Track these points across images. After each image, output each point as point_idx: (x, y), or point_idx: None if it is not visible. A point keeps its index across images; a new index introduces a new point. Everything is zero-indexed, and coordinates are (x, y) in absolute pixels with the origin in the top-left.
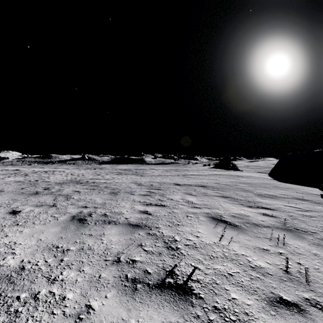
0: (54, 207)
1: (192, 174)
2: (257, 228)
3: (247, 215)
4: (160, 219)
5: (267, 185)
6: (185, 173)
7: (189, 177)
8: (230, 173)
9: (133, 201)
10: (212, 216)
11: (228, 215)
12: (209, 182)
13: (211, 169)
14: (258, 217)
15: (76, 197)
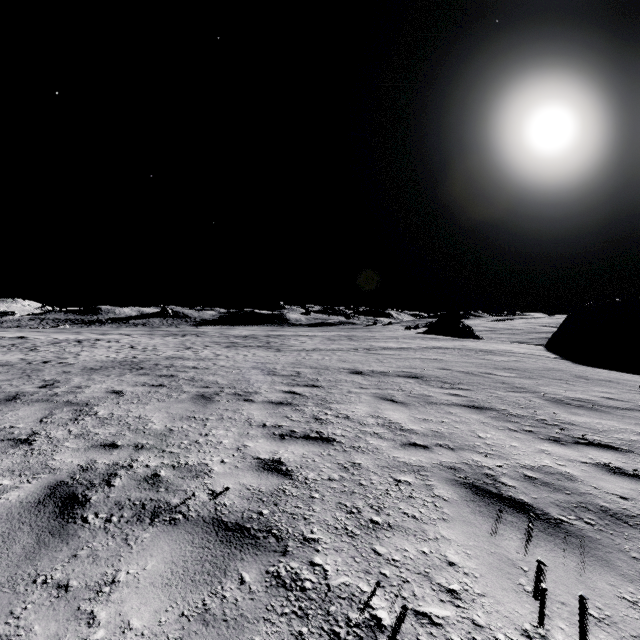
0: (23, 445)
1: (384, 347)
2: (628, 535)
3: (567, 473)
4: (318, 499)
5: (560, 375)
6: (370, 344)
7: (379, 355)
8: (465, 344)
9: (247, 422)
10: (468, 479)
11: (515, 476)
12: (426, 366)
13: (422, 336)
14: (602, 481)
15: (104, 411)
